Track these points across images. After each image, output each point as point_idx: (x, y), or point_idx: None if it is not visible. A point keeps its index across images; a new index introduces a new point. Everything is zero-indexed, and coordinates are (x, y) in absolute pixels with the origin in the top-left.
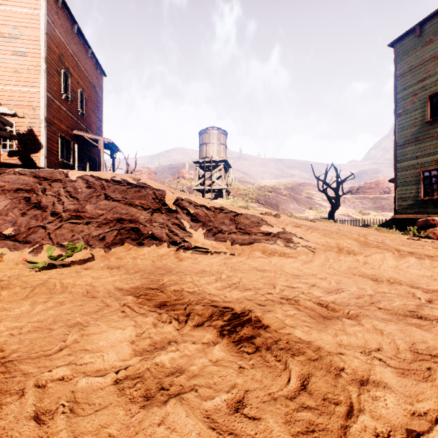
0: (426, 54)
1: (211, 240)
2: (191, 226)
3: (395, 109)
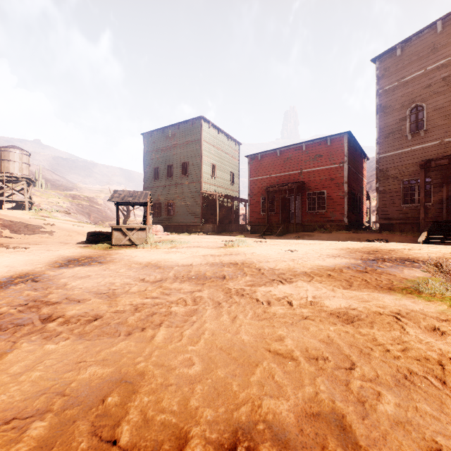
0: (153, 147)
1: (14, 234)
2: (2, 229)
3: (144, 169)
